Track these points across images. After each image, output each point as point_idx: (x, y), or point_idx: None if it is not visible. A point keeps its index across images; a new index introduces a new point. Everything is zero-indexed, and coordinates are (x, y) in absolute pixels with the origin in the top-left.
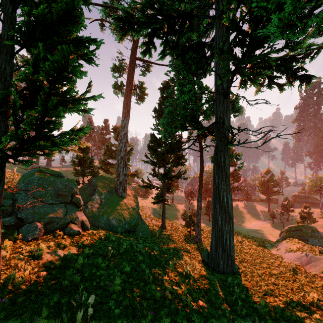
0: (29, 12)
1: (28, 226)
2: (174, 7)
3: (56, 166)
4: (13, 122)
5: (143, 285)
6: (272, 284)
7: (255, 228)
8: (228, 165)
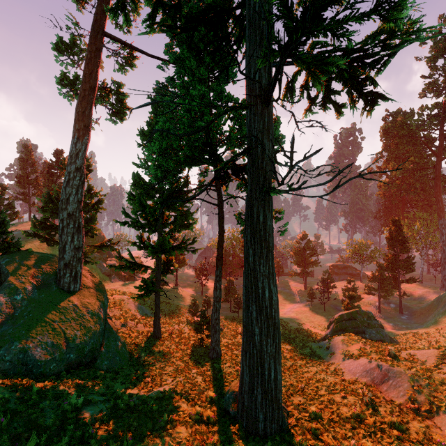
0: None
1: None
2: None
3: None
4: None
5: None
6: None
7: (291, 315)
8: (272, 229)
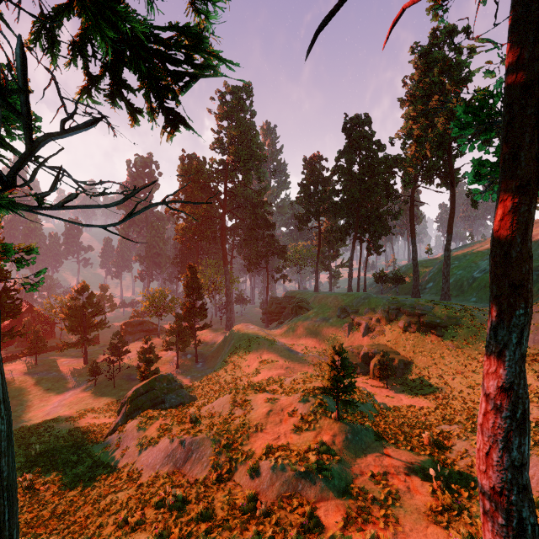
0: None
1: None
2: None
3: None
4: None
5: None
6: None
7: (60, 413)
8: None
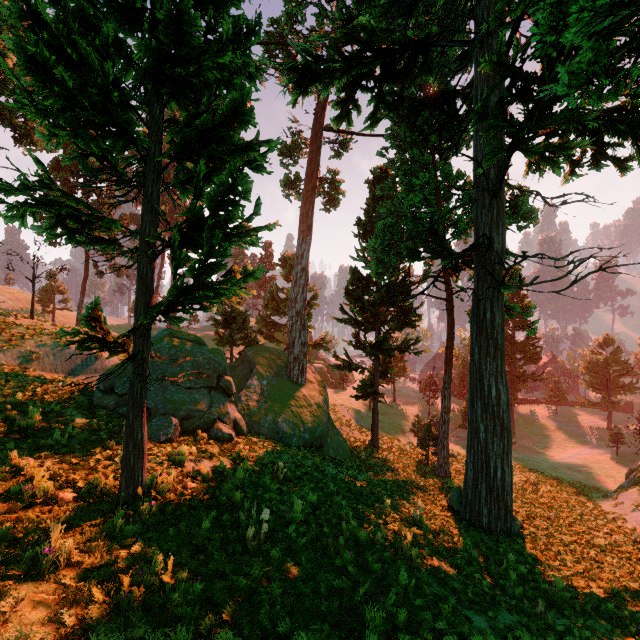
0: (185, 117)
1: (158, 420)
2: (394, 36)
3: (183, 329)
4: (173, 267)
5: (337, 522)
6: (590, 560)
7: (572, 462)
8: (501, 327)
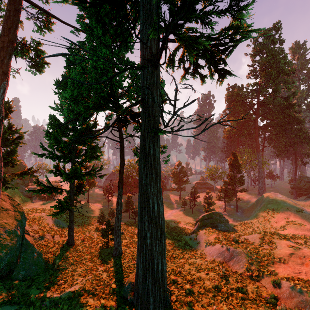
0: None
1: None
2: None
3: None
4: None
5: None
6: None
7: (171, 218)
8: (159, 160)
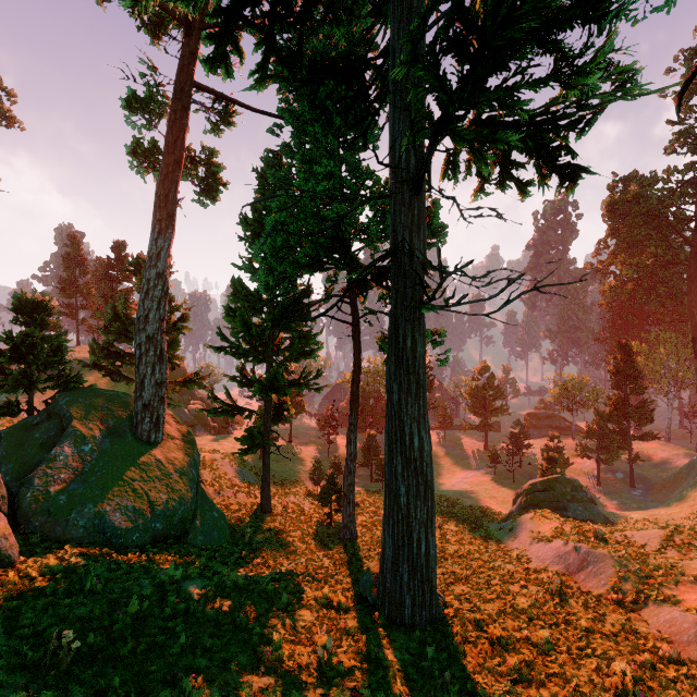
0: None
1: None
2: None
3: None
4: None
5: None
6: (526, 642)
7: (462, 488)
8: (423, 358)
